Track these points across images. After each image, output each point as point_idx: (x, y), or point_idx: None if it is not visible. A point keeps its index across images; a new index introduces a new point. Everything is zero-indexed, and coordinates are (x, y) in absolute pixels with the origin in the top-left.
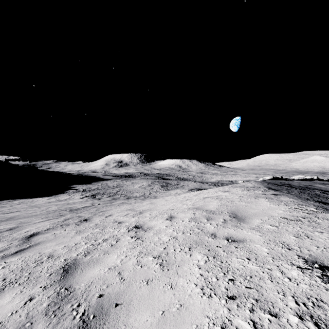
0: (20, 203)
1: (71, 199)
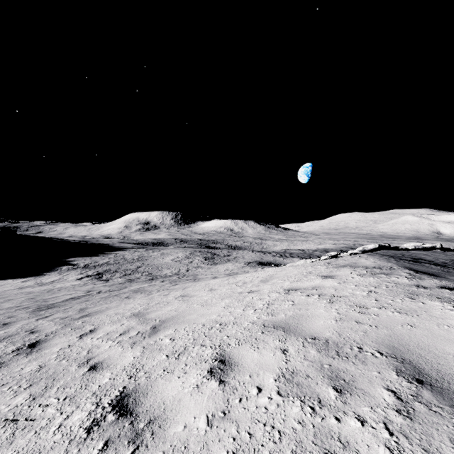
0: None
1: (61, 282)
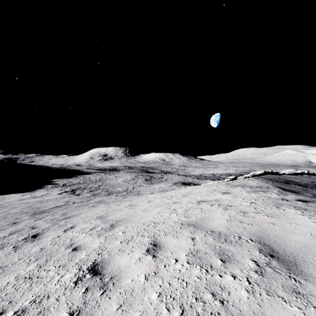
0: None
1: (48, 195)
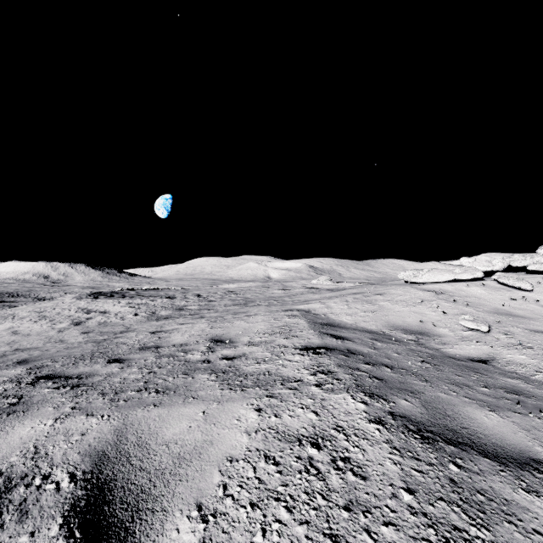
0: None
1: None
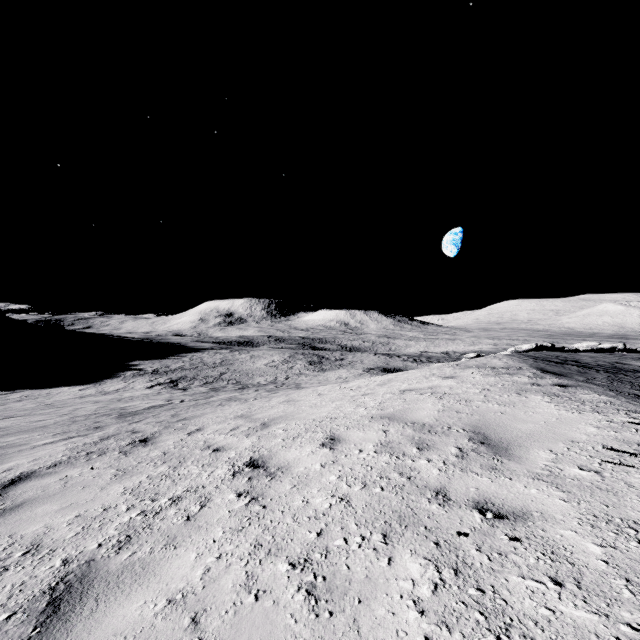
0: (22, 399)
1: (128, 390)
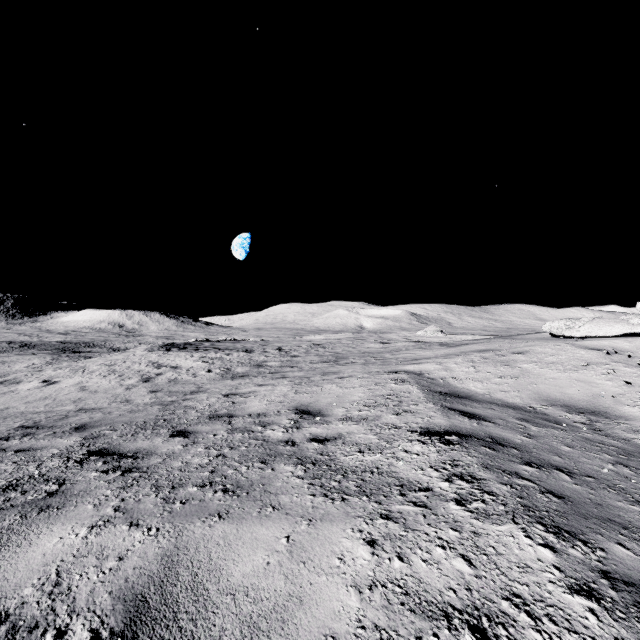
0: None
1: None
